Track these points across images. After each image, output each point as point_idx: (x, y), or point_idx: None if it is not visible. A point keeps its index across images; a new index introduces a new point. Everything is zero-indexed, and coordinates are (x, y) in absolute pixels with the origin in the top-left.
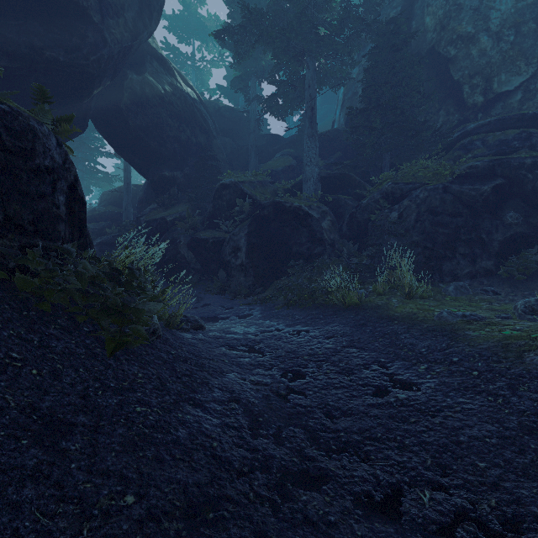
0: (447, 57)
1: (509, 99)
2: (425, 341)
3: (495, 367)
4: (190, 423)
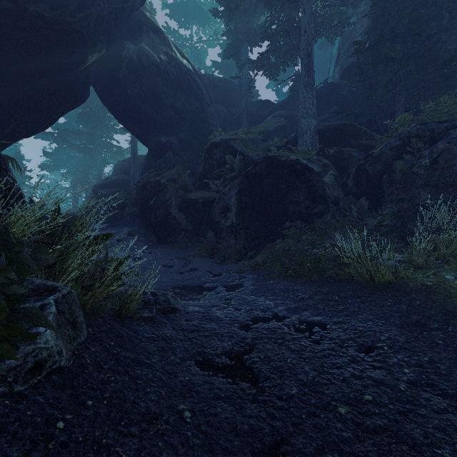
0: None
1: None
2: None
3: None
4: None
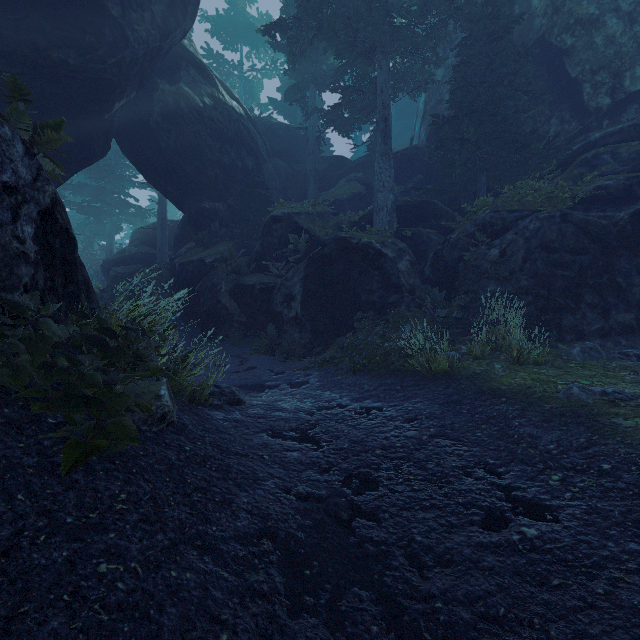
0: (562, 48)
1: None
2: (552, 432)
3: None
4: (188, 589)
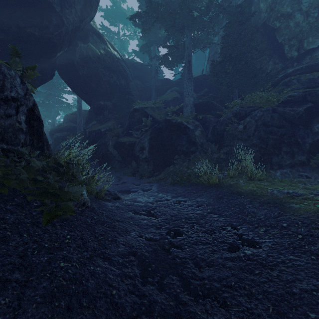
0: (274, 28)
1: (314, 53)
2: (263, 210)
3: (314, 232)
4: (98, 274)
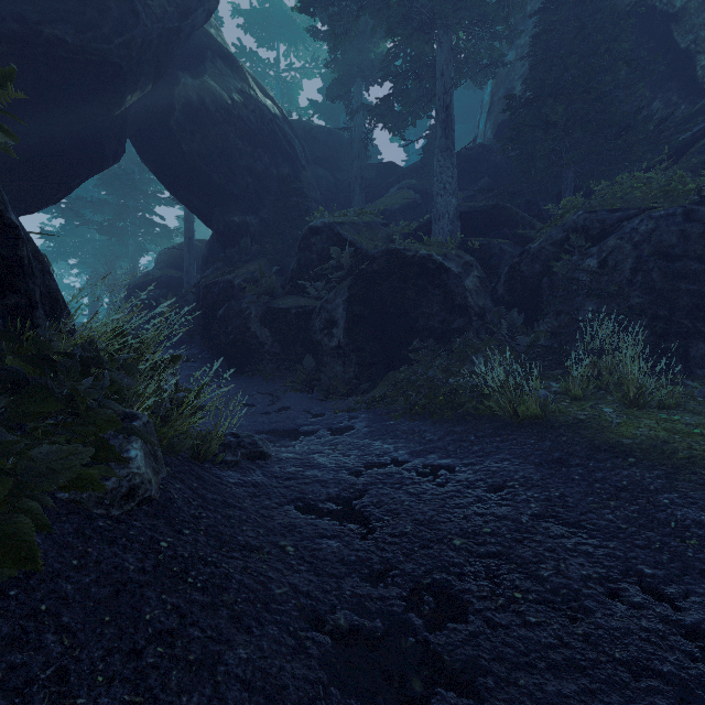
0: (668, 12)
1: None
2: None
3: None
4: None
